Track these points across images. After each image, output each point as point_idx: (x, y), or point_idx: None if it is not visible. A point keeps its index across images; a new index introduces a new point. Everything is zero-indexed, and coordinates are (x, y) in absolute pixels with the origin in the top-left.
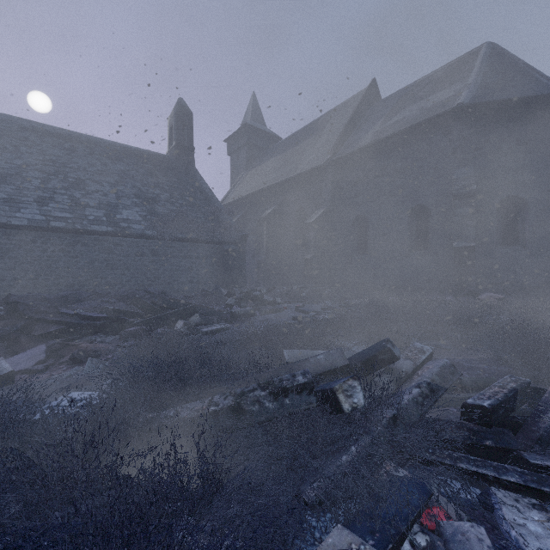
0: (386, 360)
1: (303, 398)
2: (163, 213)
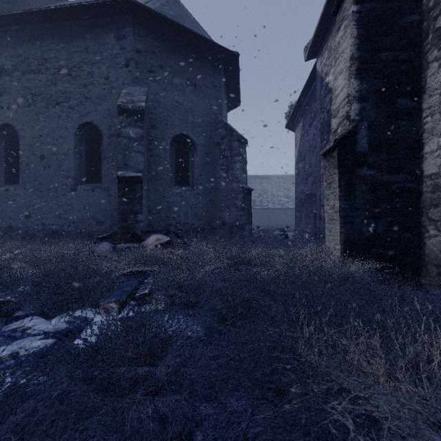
0: None
1: None
2: None
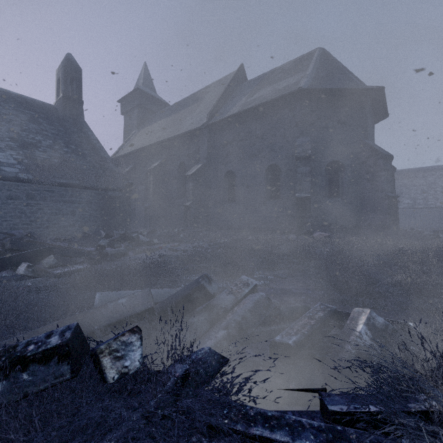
0: (200, 298)
1: (51, 369)
2: (43, 158)
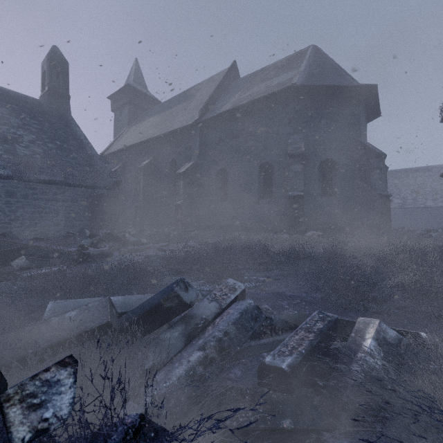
0: (174, 309)
1: None
2: (25, 154)
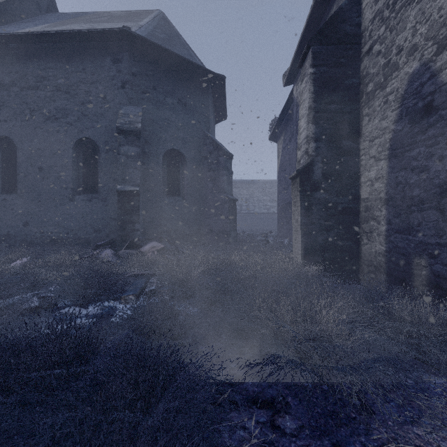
0: None
1: None
2: None
